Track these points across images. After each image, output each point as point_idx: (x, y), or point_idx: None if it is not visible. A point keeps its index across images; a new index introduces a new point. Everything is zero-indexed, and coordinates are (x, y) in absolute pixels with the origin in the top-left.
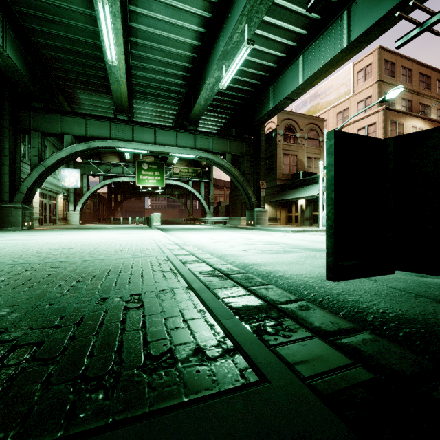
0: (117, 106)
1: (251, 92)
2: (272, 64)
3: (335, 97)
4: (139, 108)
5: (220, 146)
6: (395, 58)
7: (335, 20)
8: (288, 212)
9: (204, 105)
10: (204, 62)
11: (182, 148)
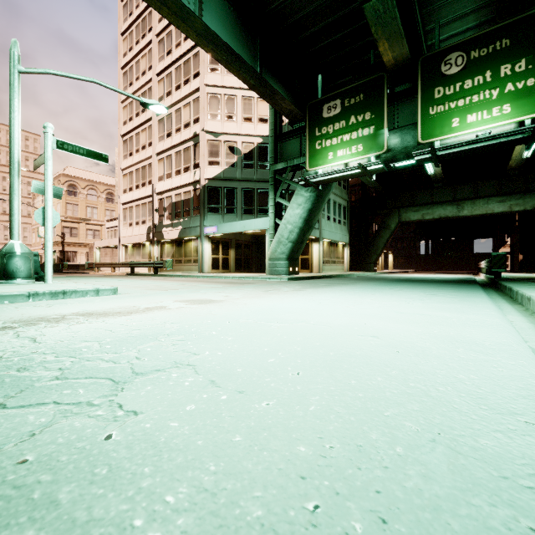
0: None
1: None
2: None
3: None
4: None
5: None
6: None
7: None
8: None
9: None
10: None
11: None
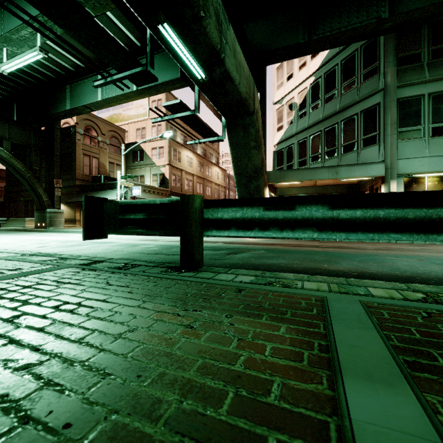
0: None
1: (42, 80)
2: (69, 66)
3: (135, 114)
4: None
5: None
6: None
7: None
8: None
9: None
10: None
11: None
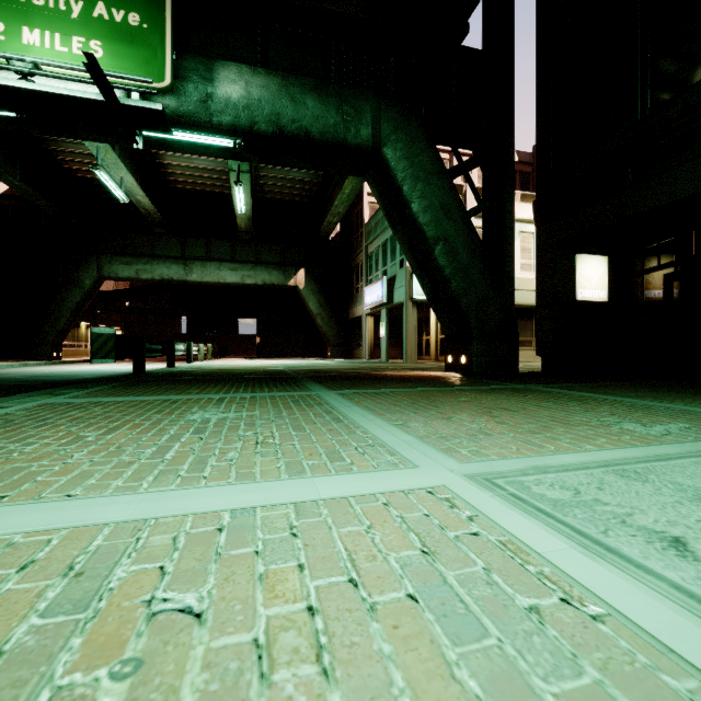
0: None
1: None
2: None
3: None
4: None
5: None
6: None
7: None
8: None
9: None
10: None
11: None
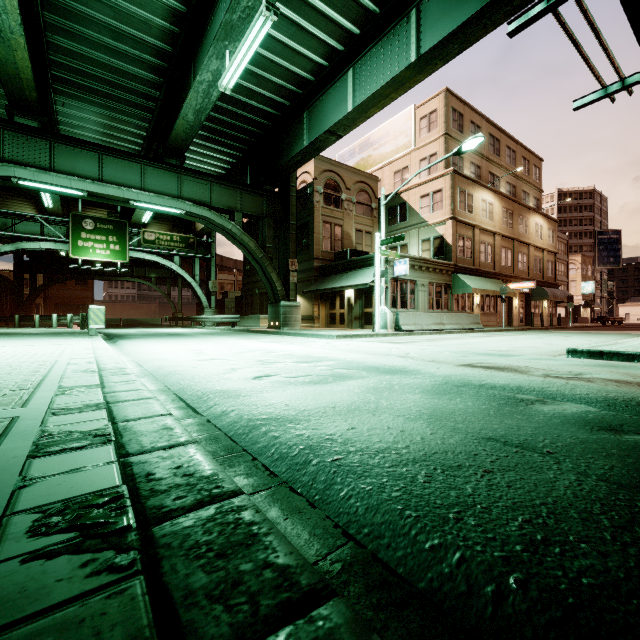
0: (13, 95)
1: (275, 117)
2: (308, 75)
3: (392, 149)
4: (70, 115)
5: (224, 198)
6: (464, 108)
7: (400, 21)
8: (330, 307)
9: (194, 122)
10: (194, 46)
11: (155, 195)
